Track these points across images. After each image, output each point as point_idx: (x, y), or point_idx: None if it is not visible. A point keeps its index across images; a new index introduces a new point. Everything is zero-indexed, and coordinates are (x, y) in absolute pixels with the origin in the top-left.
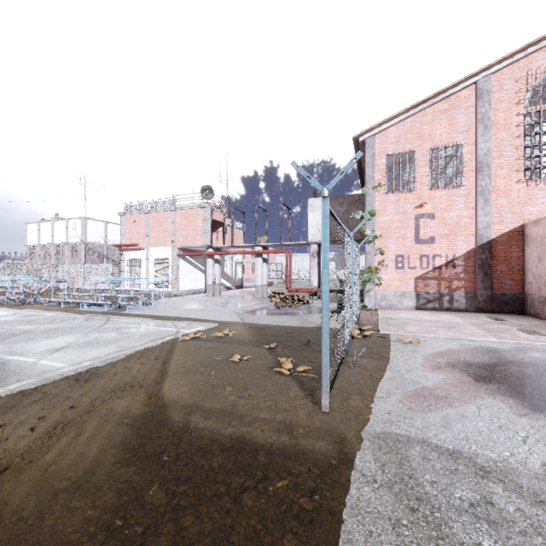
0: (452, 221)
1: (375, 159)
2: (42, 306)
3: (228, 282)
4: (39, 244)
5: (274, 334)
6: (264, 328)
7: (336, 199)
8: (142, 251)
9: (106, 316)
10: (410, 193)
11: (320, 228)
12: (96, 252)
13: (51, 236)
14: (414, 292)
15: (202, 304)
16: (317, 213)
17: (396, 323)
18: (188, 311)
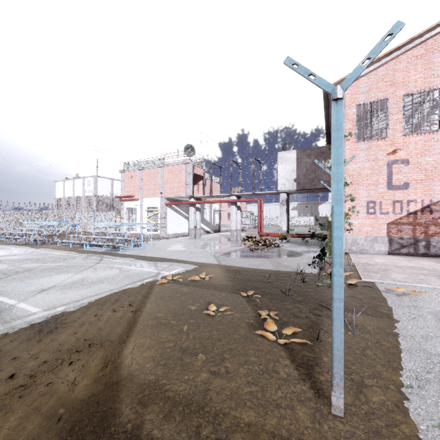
0: (429, 166)
1: (345, 110)
2: (56, 246)
3: (207, 227)
4: (64, 197)
5: (250, 279)
6: (240, 272)
7: (304, 151)
8: (137, 201)
9: (101, 256)
10: (382, 140)
11: (289, 178)
12: (105, 203)
13: (72, 191)
14: (386, 237)
15: (184, 246)
16: (286, 165)
17: (375, 269)
18: (171, 252)
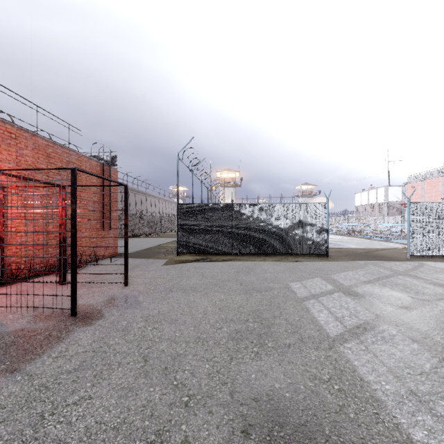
0: None
1: None
2: (356, 237)
3: None
4: (361, 205)
5: None
6: None
7: None
8: None
9: (379, 241)
10: None
11: None
12: (395, 208)
13: (367, 200)
14: None
15: None
16: None
17: None
18: None
